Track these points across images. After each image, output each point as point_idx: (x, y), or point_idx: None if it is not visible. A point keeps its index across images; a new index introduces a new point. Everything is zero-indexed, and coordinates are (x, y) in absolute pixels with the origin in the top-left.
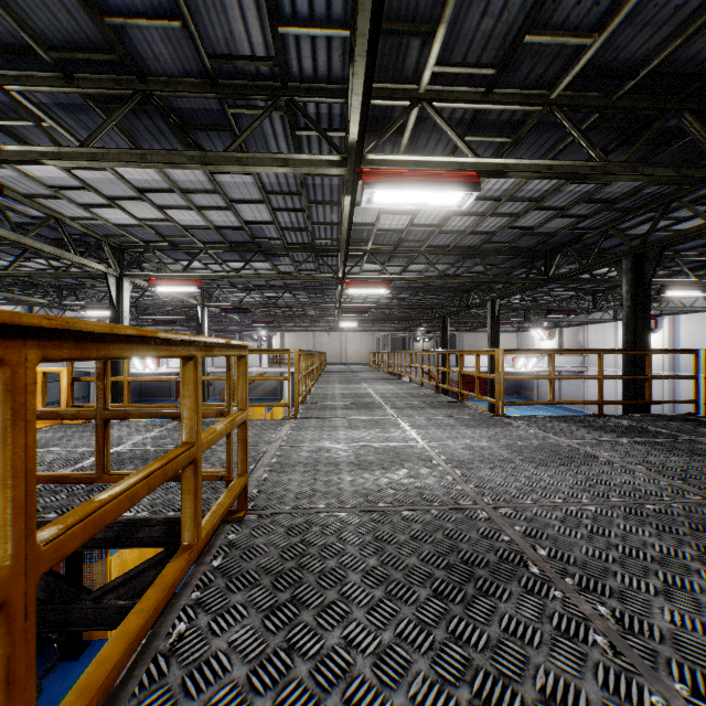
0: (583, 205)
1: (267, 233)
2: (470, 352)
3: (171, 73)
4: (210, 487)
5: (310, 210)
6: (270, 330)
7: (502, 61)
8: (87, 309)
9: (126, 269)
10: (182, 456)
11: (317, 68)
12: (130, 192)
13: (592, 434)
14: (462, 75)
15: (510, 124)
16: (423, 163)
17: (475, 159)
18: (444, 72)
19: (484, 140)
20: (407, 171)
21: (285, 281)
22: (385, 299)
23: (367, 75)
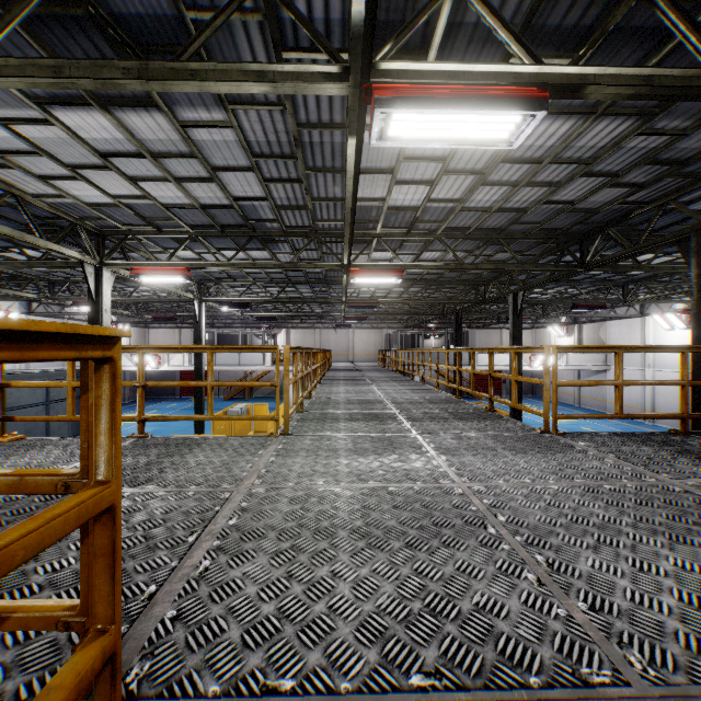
0: (642, 169)
1: (261, 213)
2: (504, 350)
3: None
4: None
5: (309, 180)
6: (276, 327)
7: None
8: (79, 304)
9: (106, 257)
10: None
11: None
12: (92, 158)
13: None
14: None
15: (576, 34)
16: (460, 75)
17: (538, 67)
18: None
19: None
20: (437, 86)
21: (286, 273)
22: (394, 293)
23: None
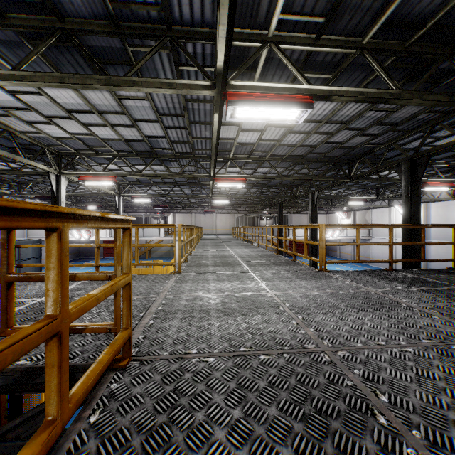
0: (376, 127)
1: (161, 144)
2: (301, 226)
3: (83, 16)
4: (105, 333)
5: (190, 128)
6: (166, 212)
7: (329, 12)
8: (39, 197)
9: (63, 169)
10: (35, 334)
11: (193, 15)
12: (62, 113)
13: (390, 284)
14: (300, 24)
15: (331, 64)
16: (271, 88)
17: (309, 86)
18: (286, 20)
19: (313, 77)
20: (260, 94)
21: (175, 179)
22: (242, 192)
23: (231, 7)
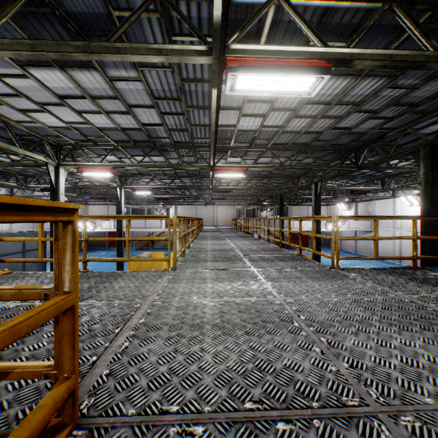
0: (391, 109)
1: (159, 133)
2: (308, 218)
3: None
4: None
5: (188, 114)
6: (168, 204)
7: None
8: (44, 189)
9: (62, 160)
10: None
11: None
12: (54, 99)
13: (422, 287)
14: None
15: (349, 28)
16: (279, 52)
17: (325, 48)
18: None
19: None
20: (265, 59)
21: (175, 171)
22: (242, 183)
23: None
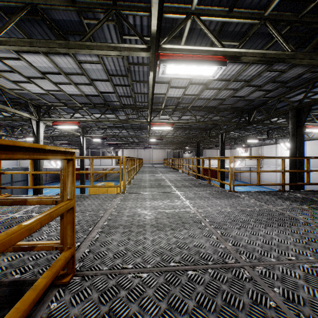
0: (270, 84)
1: (112, 98)
2: (214, 158)
3: None
4: None
5: (133, 85)
6: (117, 148)
7: None
8: (26, 137)
9: (41, 117)
10: None
11: None
12: (38, 74)
13: (285, 202)
14: None
15: (239, 33)
16: (193, 50)
17: (223, 48)
18: None
19: (225, 44)
20: (185, 55)
21: (122, 124)
22: (170, 133)
23: None
